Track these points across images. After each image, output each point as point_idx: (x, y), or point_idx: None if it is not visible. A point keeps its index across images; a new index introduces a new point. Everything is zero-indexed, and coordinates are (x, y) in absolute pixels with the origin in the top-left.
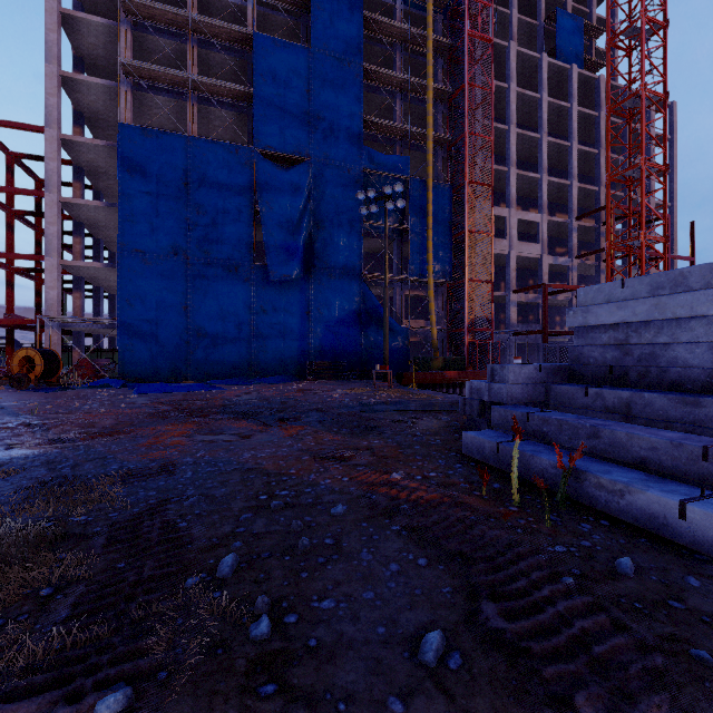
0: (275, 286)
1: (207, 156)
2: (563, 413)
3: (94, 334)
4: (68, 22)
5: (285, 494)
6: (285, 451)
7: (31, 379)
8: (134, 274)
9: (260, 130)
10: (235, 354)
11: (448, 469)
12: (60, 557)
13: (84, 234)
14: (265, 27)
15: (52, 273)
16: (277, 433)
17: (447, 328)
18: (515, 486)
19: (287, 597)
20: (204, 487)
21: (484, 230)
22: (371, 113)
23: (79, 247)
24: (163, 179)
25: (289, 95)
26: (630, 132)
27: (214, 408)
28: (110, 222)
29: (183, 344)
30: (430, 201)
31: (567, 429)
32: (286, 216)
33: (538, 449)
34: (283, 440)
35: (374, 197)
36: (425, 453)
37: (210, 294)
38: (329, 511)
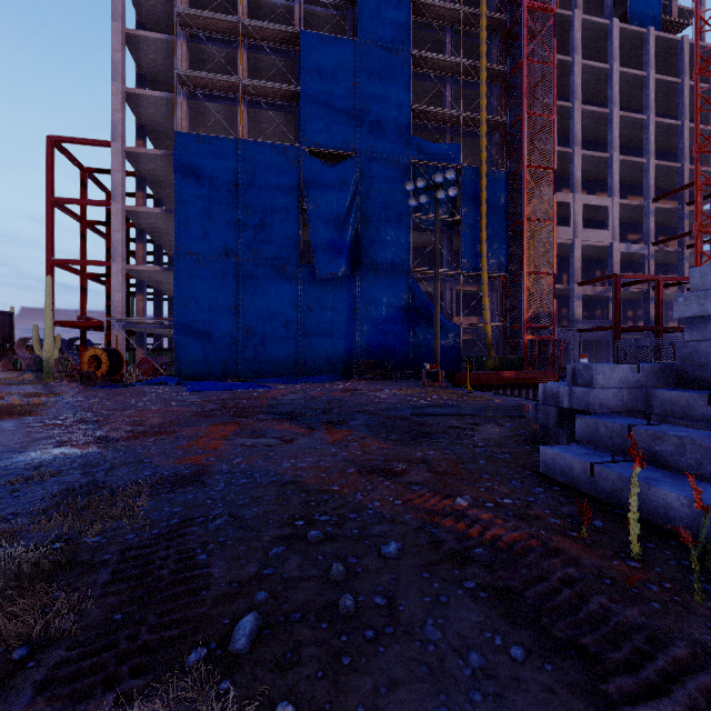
0: (322, 284)
1: (256, 158)
2: (680, 428)
3: (155, 334)
4: (132, 42)
5: (326, 519)
6: (328, 461)
7: (98, 376)
8: (188, 276)
9: (306, 128)
10: (283, 353)
11: (526, 494)
12: (54, 596)
13: (146, 240)
14: (312, 25)
15: (118, 277)
16: (321, 438)
17: (502, 324)
18: (634, 531)
19: (321, 704)
20: (234, 504)
21: (543, 218)
22: (420, 102)
23: (142, 253)
24: (215, 183)
25: (335, 90)
26: None
27: (259, 407)
28: (169, 227)
29: (233, 343)
30: (484, 189)
31: (694, 450)
32: (333, 213)
33: (654, 476)
34: (326, 447)
35: (424, 187)
36: (492, 471)
37: (258, 294)
38: (379, 550)
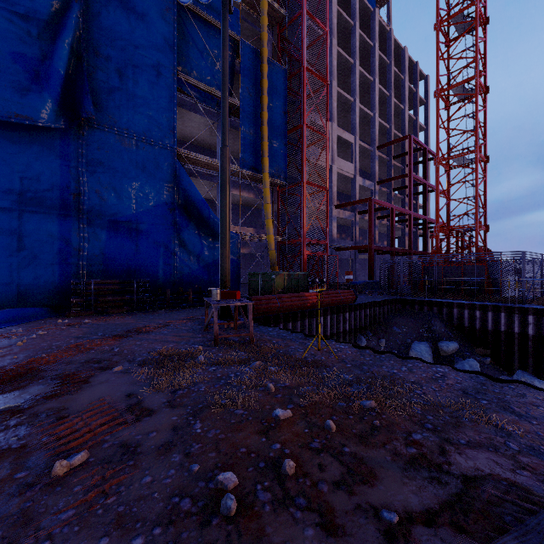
0: None
1: None
2: None
3: None
4: None
5: None
6: None
7: None
8: None
9: None
10: None
11: None
12: None
13: None
14: None
15: None
16: None
17: (281, 238)
18: None
19: None
20: None
21: None
22: None
23: None
24: None
25: None
26: (448, 55)
27: None
28: None
29: None
30: (265, 76)
31: None
32: (24, 4)
33: None
34: None
35: None
36: None
37: None
38: None
